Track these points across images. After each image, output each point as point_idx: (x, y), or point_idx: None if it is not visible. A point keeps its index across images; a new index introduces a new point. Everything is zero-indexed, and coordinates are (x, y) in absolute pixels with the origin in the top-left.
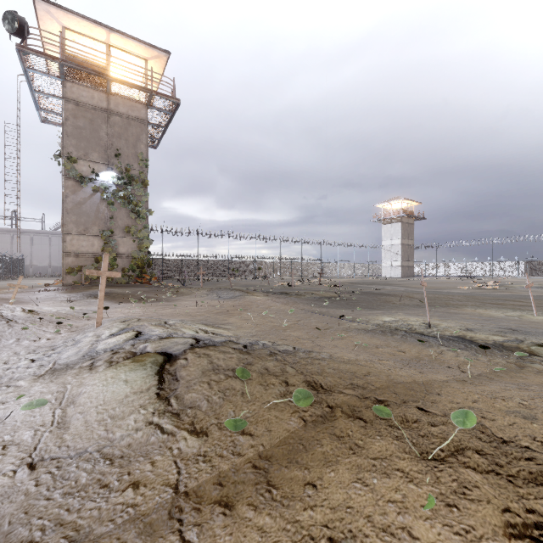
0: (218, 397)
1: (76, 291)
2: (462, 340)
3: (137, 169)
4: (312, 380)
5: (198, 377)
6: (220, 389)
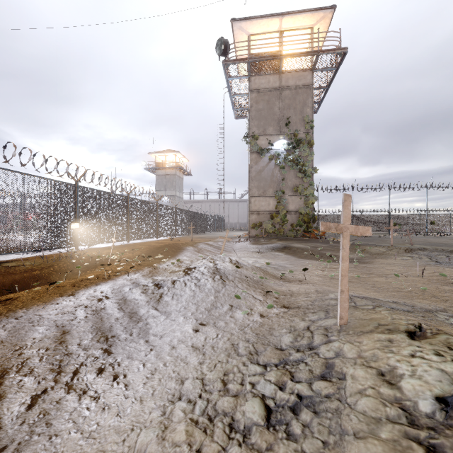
0: None
1: (260, 243)
2: None
3: (303, 132)
4: None
5: None
6: None
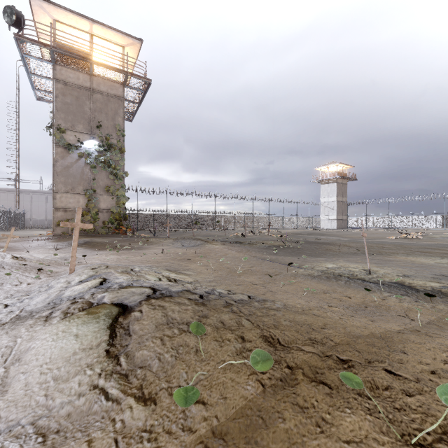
0: (170, 355)
1: (63, 240)
2: (402, 286)
3: (115, 138)
4: (269, 335)
5: (151, 331)
6: (173, 345)
